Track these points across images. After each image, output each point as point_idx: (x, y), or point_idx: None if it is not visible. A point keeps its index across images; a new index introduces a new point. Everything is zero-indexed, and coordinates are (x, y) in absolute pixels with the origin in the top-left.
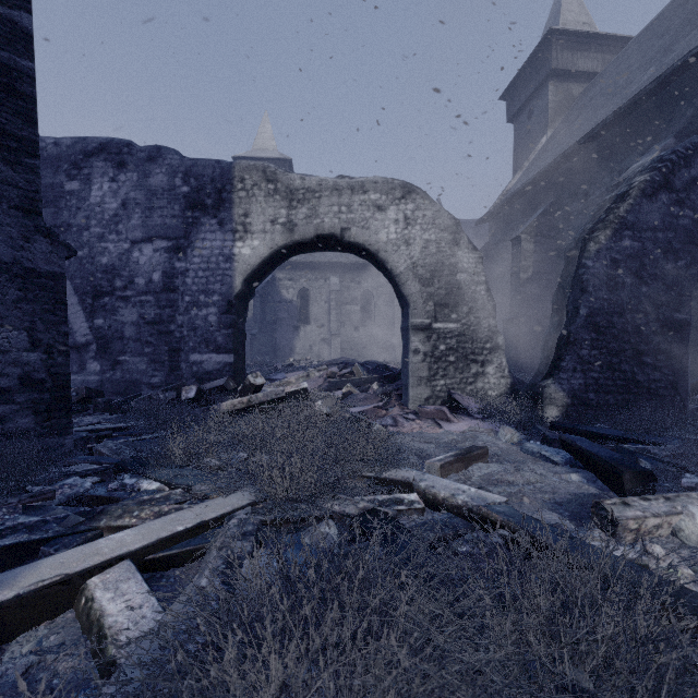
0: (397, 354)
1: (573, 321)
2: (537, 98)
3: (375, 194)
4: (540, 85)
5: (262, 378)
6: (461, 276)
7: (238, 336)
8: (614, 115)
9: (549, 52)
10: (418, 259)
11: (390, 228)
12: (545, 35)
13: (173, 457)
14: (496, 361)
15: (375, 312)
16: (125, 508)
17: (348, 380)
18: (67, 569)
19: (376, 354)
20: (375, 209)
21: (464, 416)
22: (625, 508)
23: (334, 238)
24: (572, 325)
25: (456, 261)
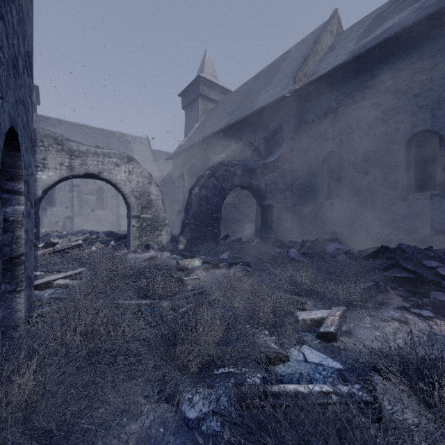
0: (121, 227)
1: (188, 216)
2: (194, 103)
3: (115, 159)
4: (196, 98)
5: (57, 239)
6: (152, 196)
7: (38, 219)
8: (215, 133)
9: (199, 85)
10: (134, 188)
11: (122, 174)
12: (197, 77)
13: (41, 266)
14: (166, 229)
15: (106, 200)
16: (43, 275)
17: (97, 240)
18: (48, 280)
19: (107, 227)
20: (115, 165)
21: (153, 250)
22: (182, 261)
23: (94, 175)
24: (188, 217)
25: (150, 190)
